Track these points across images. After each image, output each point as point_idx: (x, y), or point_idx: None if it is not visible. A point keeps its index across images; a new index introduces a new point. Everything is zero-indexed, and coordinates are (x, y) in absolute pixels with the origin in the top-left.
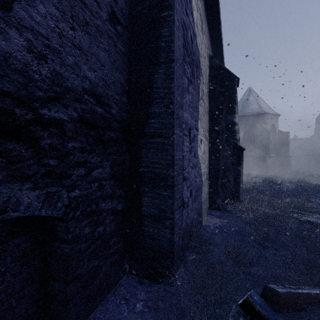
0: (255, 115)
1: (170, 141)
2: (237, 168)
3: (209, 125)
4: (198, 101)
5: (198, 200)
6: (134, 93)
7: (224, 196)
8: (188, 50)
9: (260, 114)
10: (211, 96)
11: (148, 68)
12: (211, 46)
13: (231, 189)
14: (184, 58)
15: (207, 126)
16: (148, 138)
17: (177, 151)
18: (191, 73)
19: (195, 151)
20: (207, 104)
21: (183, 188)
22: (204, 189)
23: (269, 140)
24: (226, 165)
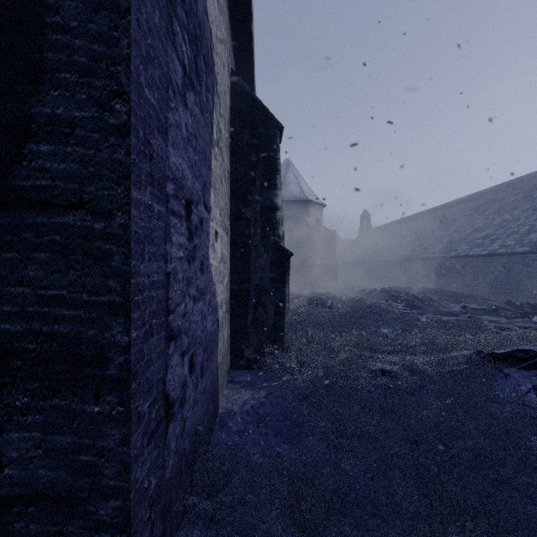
0: (296, 201)
1: (116, 225)
2: (280, 288)
3: (231, 206)
4: (211, 145)
5: (210, 368)
6: None
7: (258, 341)
8: None
9: (302, 201)
10: (234, 149)
11: None
12: (235, 58)
13: (270, 327)
14: None
15: (228, 206)
16: (28, 211)
17: (145, 261)
18: (194, 65)
19: (204, 257)
20: (227, 163)
21: (167, 366)
22: (223, 335)
23: (314, 240)
24: (262, 283)
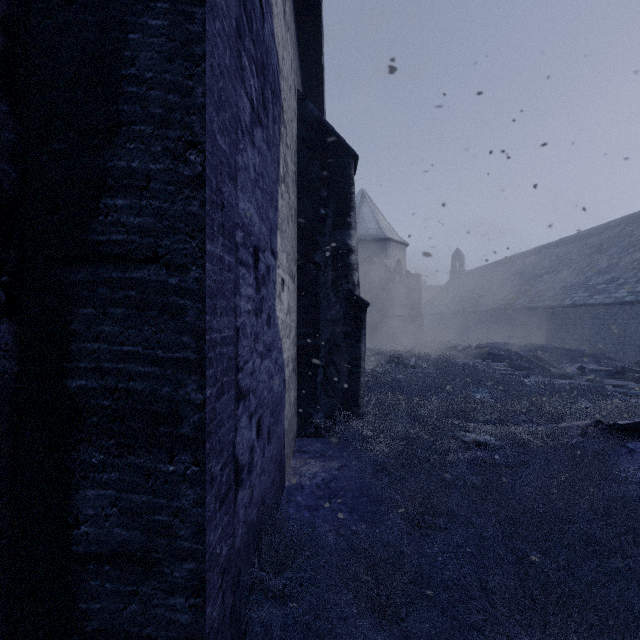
0: (372, 240)
1: (190, 279)
2: (355, 343)
3: (297, 249)
4: (277, 182)
5: (276, 434)
6: (42, 86)
7: (329, 405)
8: (252, 20)
9: (380, 239)
10: (302, 184)
11: (103, 2)
12: (301, 77)
13: (343, 390)
14: (240, 31)
15: (295, 250)
16: (104, 266)
17: (217, 316)
18: (261, 97)
19: (271, 309)
20: (294, 200)
21: (237, 428)
22: (289, 398)
23: (394, 286)
24: (334, 337)
